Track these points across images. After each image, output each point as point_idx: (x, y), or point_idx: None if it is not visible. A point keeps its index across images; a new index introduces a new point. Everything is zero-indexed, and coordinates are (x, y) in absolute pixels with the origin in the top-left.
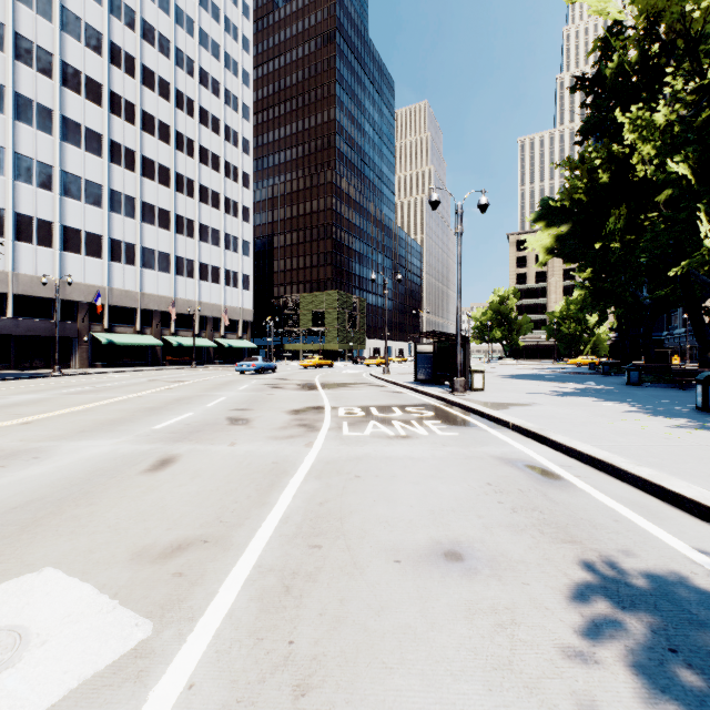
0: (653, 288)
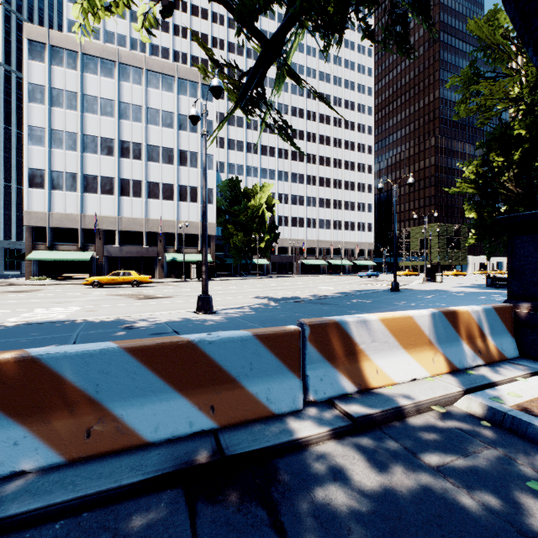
0: None
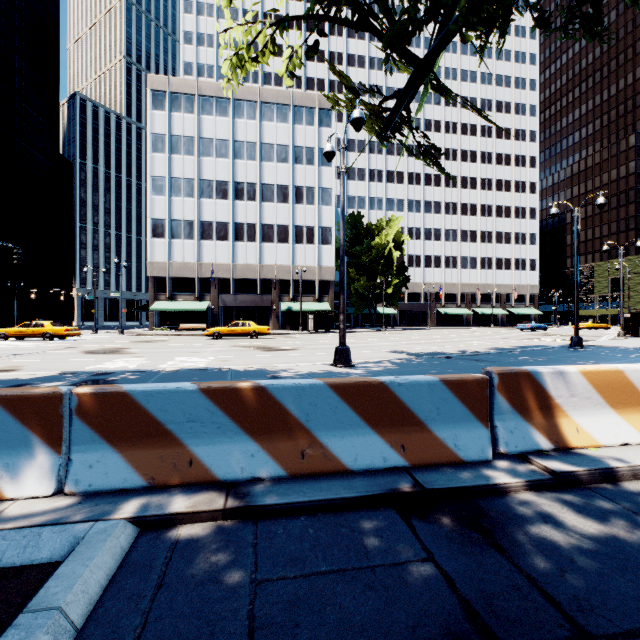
0: None
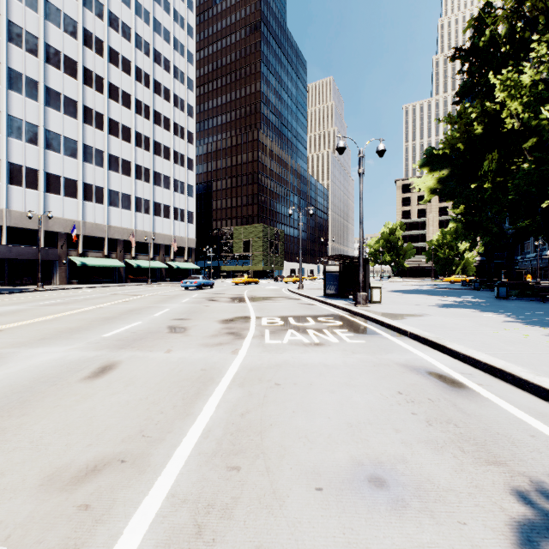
0: (513, 221)
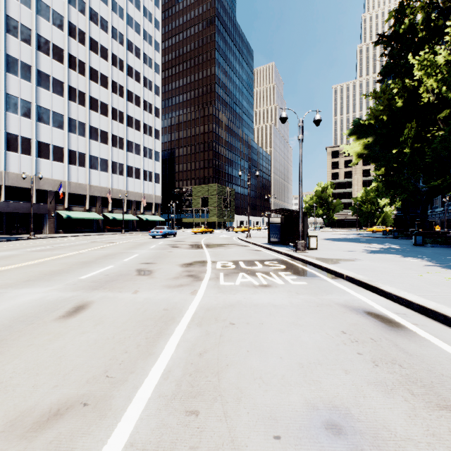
0: (426, 181)
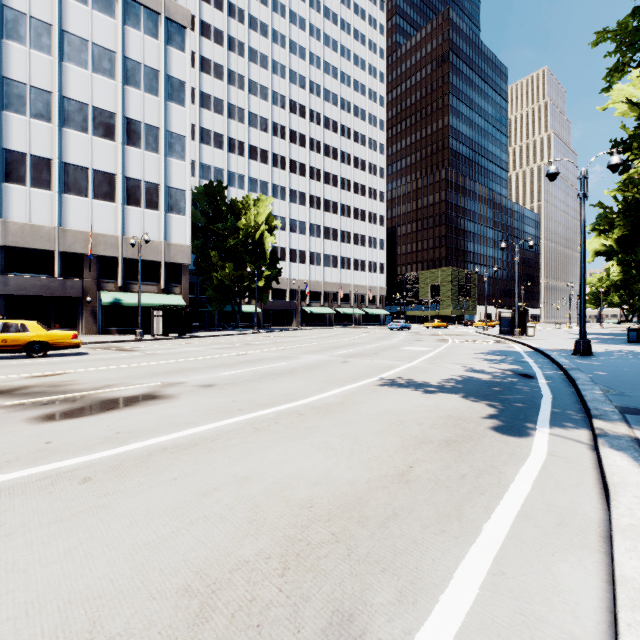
0: None
